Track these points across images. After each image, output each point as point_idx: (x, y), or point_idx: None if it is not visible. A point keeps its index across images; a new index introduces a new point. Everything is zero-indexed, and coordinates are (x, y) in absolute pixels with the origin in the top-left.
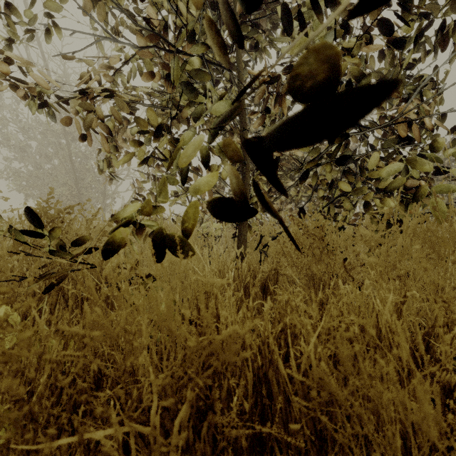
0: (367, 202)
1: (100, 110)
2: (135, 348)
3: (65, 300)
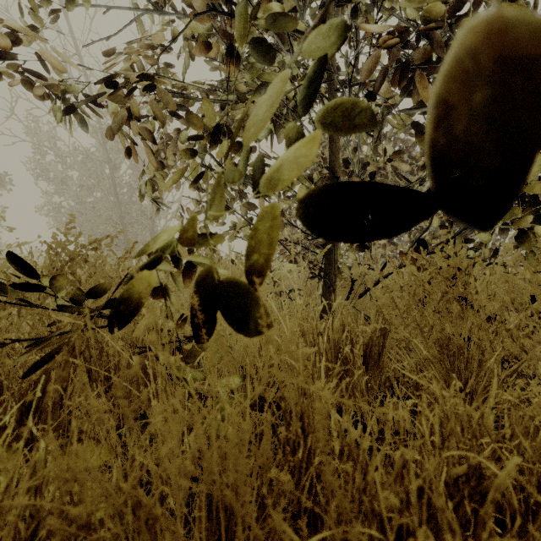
0: (522, 231)
1: (136, 107)
2: (162, 529)
3: (87, 370)
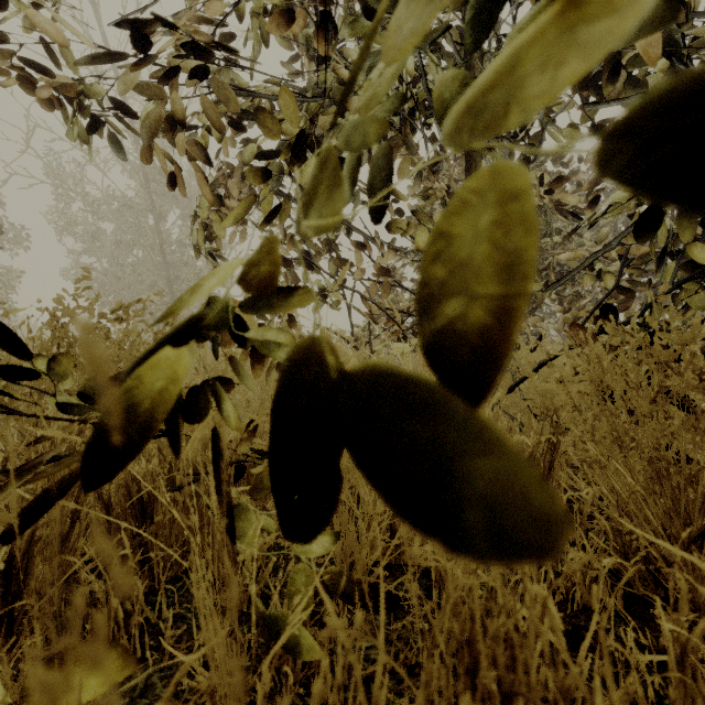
0: None
1: (181, 108)
2: None
3: (104, 503)
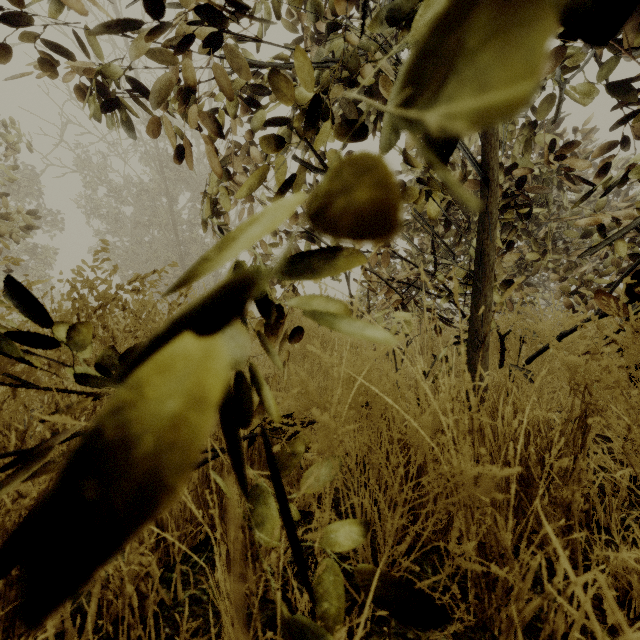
0: None
1: (194, 79)
2: None
3: None
